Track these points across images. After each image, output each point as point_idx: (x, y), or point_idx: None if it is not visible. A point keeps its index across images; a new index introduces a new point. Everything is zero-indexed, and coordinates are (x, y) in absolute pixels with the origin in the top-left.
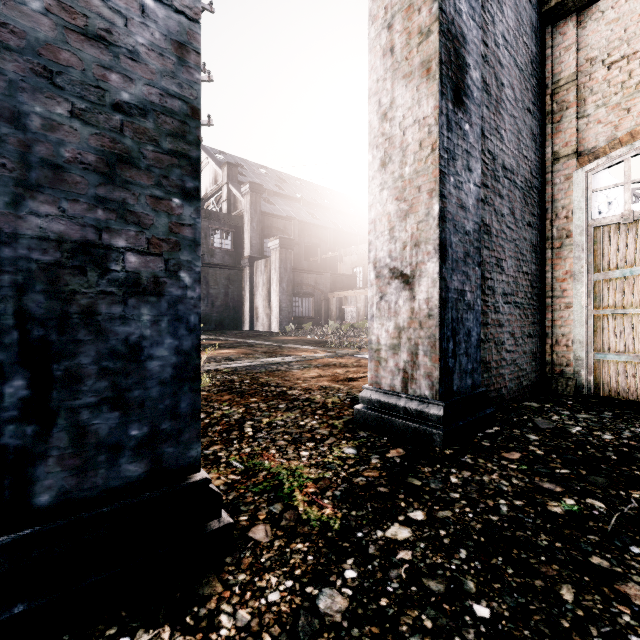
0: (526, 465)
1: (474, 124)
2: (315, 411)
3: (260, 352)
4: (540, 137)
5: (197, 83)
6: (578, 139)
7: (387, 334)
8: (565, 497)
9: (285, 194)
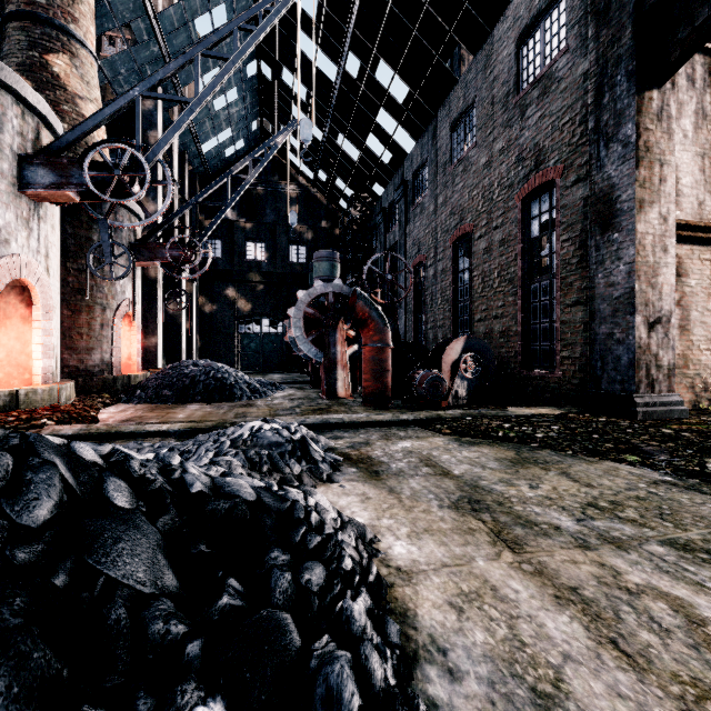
0: None
1: None
2: None
3: None
4: None
5: (633, 280)
6: None
7: None
8: None
9: None
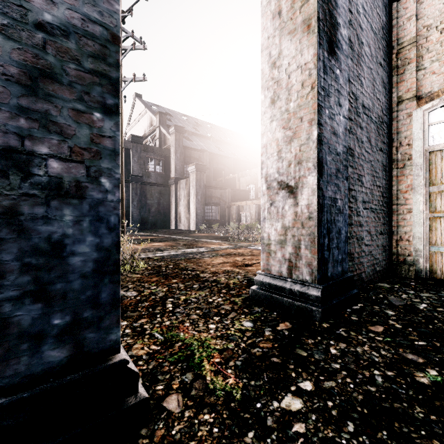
0: (389, 337)
1: (343, 70)
2: (220, 290)
3: (181, 244)
4: (388, 85)
5: (117, 13)
6: (417, 86)
7: (276, 232)
8: (428, 368)
9: (200, 134)
